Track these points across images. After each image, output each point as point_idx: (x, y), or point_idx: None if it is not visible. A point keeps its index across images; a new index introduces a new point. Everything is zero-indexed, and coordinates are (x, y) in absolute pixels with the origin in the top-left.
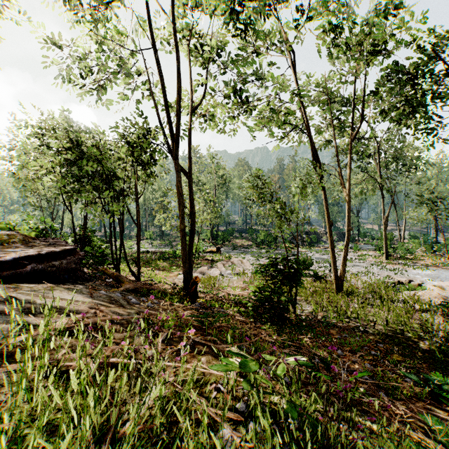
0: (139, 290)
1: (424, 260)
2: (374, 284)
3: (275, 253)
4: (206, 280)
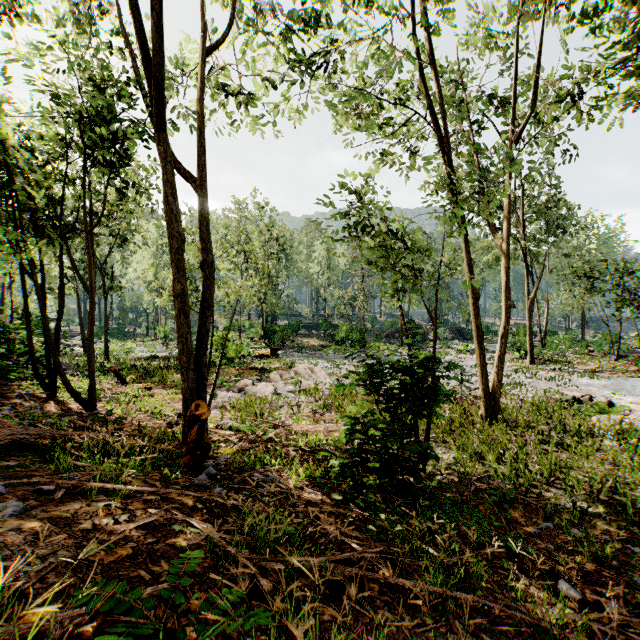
0: (35, 445)
1: (585, 364)
2: (549, 404)
3: (364, 357)
4: (246, 405)
